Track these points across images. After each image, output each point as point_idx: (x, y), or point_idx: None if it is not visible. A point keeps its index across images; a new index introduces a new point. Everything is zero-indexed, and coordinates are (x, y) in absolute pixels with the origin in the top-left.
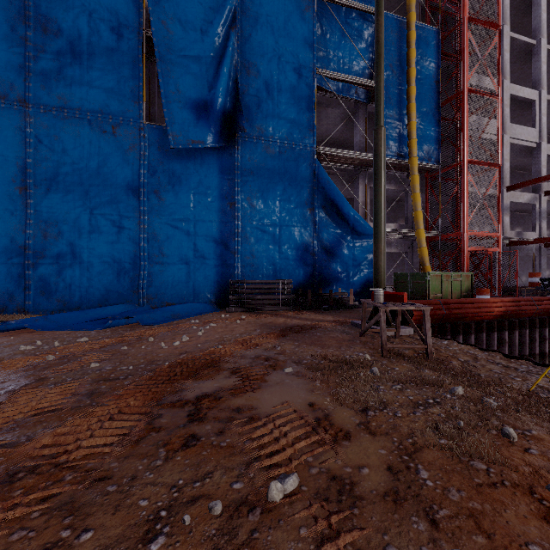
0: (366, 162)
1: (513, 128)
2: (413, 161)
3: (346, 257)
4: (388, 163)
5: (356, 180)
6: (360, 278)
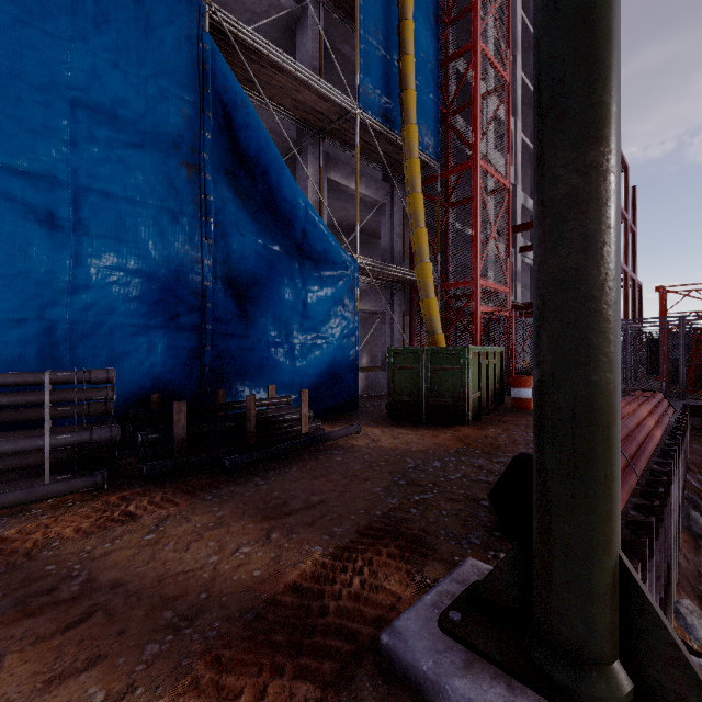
0: (324, 116)
1: (495, 156)
2: (412, 131)
3: (288, 309)
4: (363, 132)
5: (301, 155)
6: (318, 358)
